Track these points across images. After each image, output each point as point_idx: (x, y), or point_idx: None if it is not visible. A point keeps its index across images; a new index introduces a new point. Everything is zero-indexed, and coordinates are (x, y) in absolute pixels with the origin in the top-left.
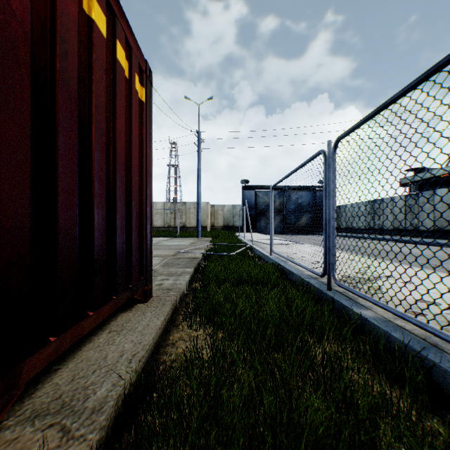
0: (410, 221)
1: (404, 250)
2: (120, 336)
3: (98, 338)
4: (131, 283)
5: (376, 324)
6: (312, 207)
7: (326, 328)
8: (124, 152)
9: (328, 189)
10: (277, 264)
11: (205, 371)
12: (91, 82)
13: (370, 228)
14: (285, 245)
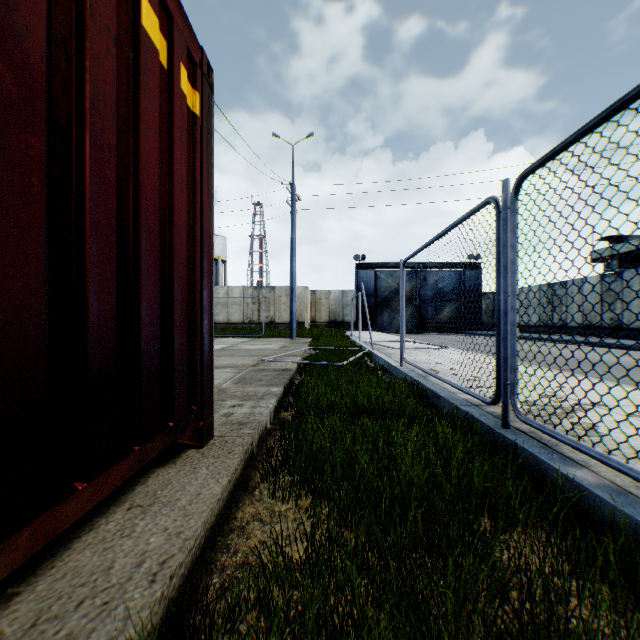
0: (610, 315)
1: (605, 359)
2: (146, 517)
3: (107, 521)
4: (173, 419)
5: (607, 500)
6: (459, 293)
7: (516, 506)
8: (158, 194)
9: (504, 260)
10: (412, 380)
11: (296, 592)
12: (83, 53)
13: (546, 325)
14: (422, 349)
